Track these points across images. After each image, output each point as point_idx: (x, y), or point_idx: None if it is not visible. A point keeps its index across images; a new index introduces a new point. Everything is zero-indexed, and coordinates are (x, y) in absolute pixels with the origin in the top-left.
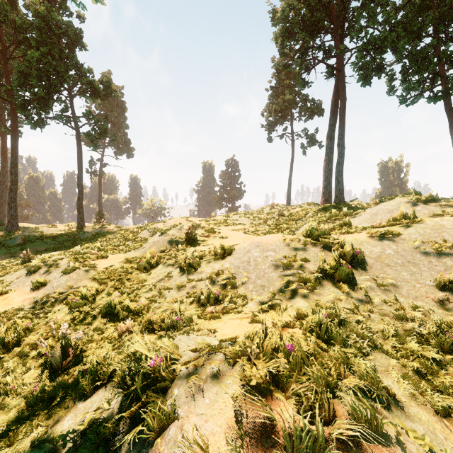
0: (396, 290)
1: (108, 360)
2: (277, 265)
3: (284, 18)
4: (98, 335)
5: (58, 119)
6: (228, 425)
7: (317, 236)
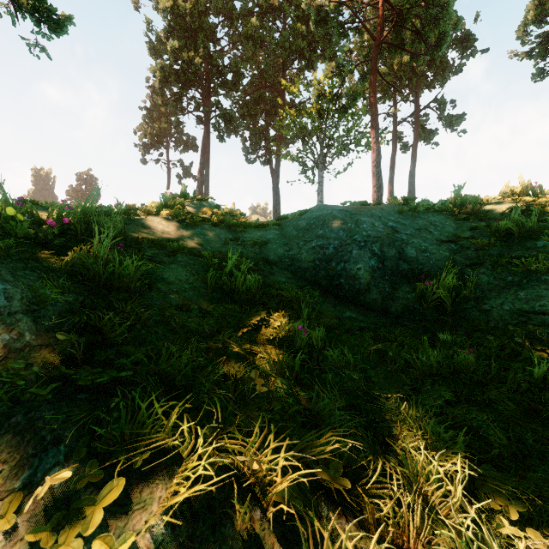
0: None
1: None
2: None
3: (163, 67)
4: None
5: None
6: None
7: None
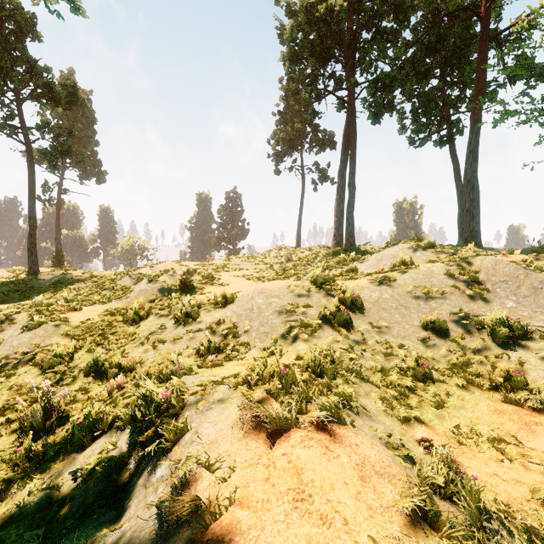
0: (388, 331)
1: (103, 413)
2: (281, 311)
3: (293, 40)
4: (82, 395)
5: (0, 130)
6: (233, 423)
7: (321, 282)
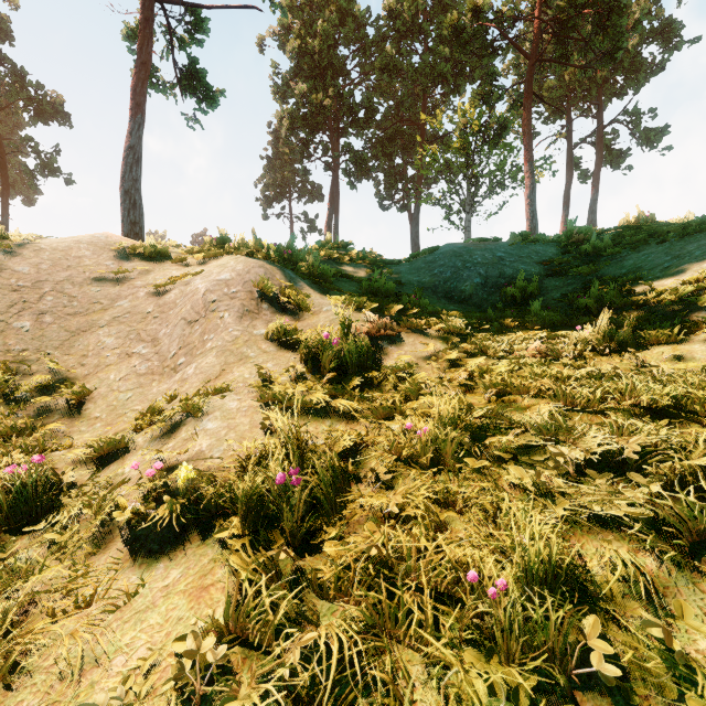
0: None
1: None
2: None
3: (290, 113)
4: None
5: None
6: None
7: None
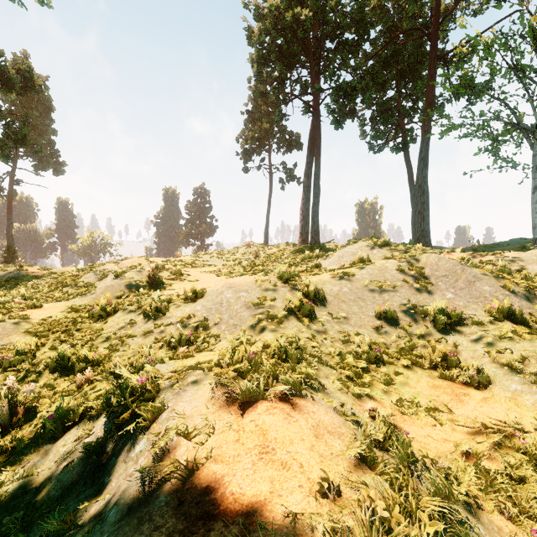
0: (346, 321)
1: (74, 406)
2: (249, 304)
3: (261, 44)
4: (48, 391)
5: None
6: (207, 400)
7: (287, 277)
